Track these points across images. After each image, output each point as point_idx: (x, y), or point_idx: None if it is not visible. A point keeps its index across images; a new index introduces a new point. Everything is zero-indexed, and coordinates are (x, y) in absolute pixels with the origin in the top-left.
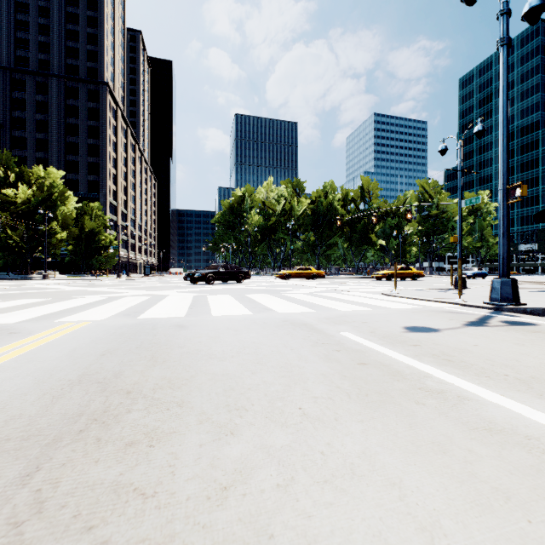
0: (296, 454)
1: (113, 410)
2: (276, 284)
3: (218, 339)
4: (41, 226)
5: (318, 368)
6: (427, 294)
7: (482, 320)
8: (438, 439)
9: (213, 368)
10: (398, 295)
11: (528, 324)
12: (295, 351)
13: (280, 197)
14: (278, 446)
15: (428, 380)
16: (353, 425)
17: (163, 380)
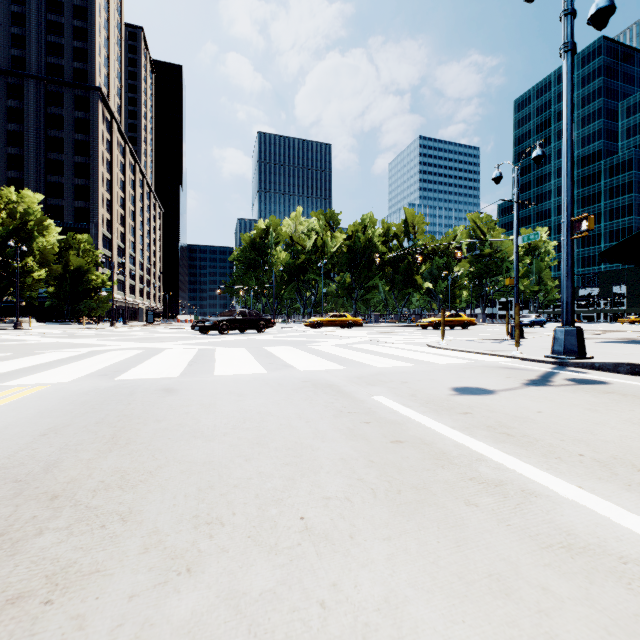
0: (281, 608)
1: (15, 532)
2: (304, 334)
3: (213, 408)
4: (12, 262)
5: (338, 449)
6: (479, 345)
7: (544, 378)
8: (497, 569)
9: (193, 453)
10: (447, 346)
11: (598, 383)
12: (310, 424)
13: (311, 231)
14: (256, 593)
15: (482, 465)
16: (376, 546)
17: (114, 474)
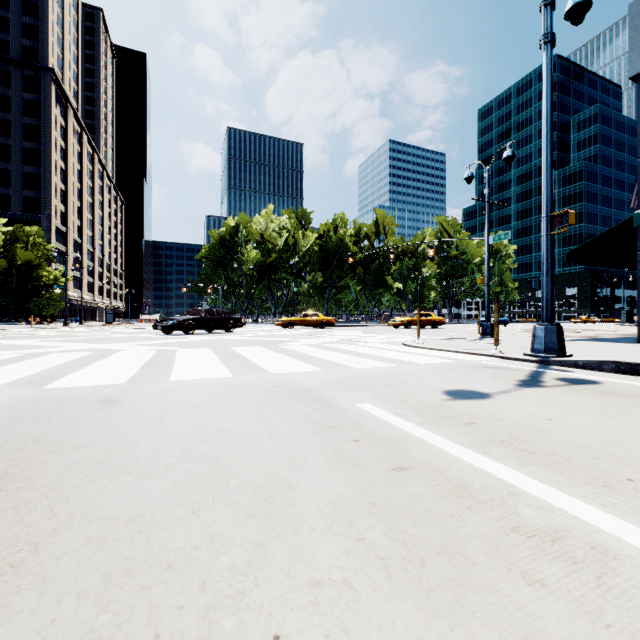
0: None
1: None
2: (275, 334)
3: (159, 425)
4: None
5: (324, 485)
6: (455, 344)
7: (534, 378)
8: None
9: (115, 501)
10: (424, 345)
11: (590, 383)
12: (285, 445)
13: (282, 229)
14: None
15: (519, 503)
16: None
17: None
